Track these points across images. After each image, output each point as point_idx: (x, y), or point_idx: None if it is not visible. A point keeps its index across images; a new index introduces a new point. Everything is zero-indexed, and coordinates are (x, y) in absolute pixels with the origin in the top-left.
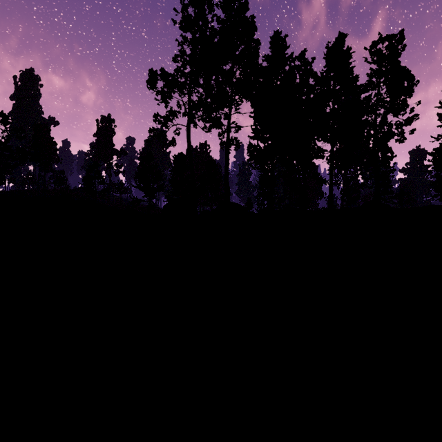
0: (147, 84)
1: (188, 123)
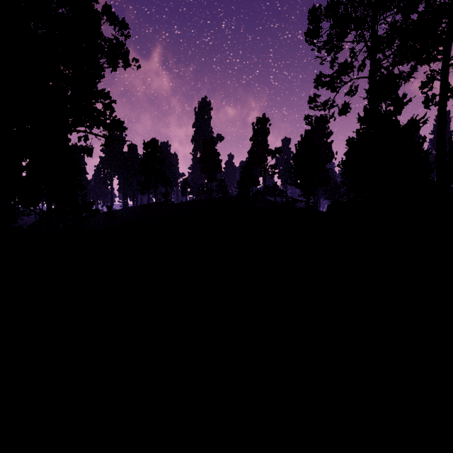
0: (306, 37)
1: (372, 71)
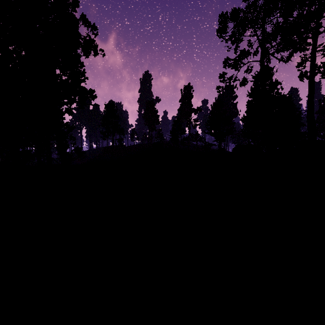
0: (217, 33)
1: (262, 57)
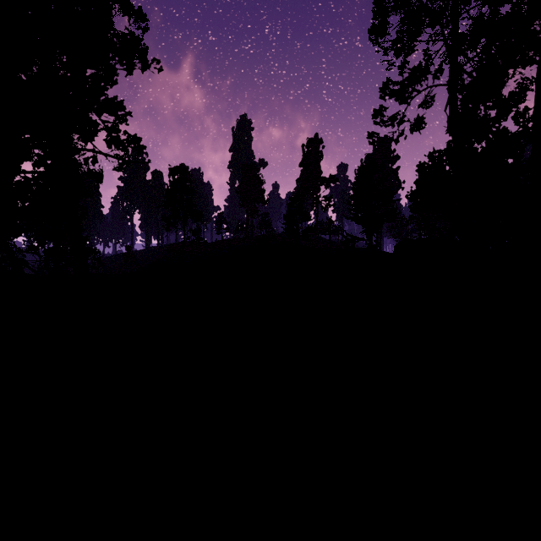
0: (369, 36)
1: (453, 77)
